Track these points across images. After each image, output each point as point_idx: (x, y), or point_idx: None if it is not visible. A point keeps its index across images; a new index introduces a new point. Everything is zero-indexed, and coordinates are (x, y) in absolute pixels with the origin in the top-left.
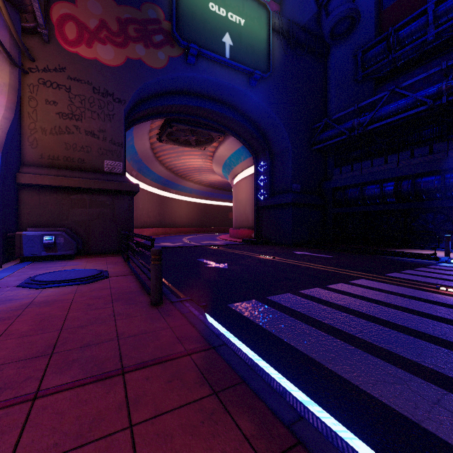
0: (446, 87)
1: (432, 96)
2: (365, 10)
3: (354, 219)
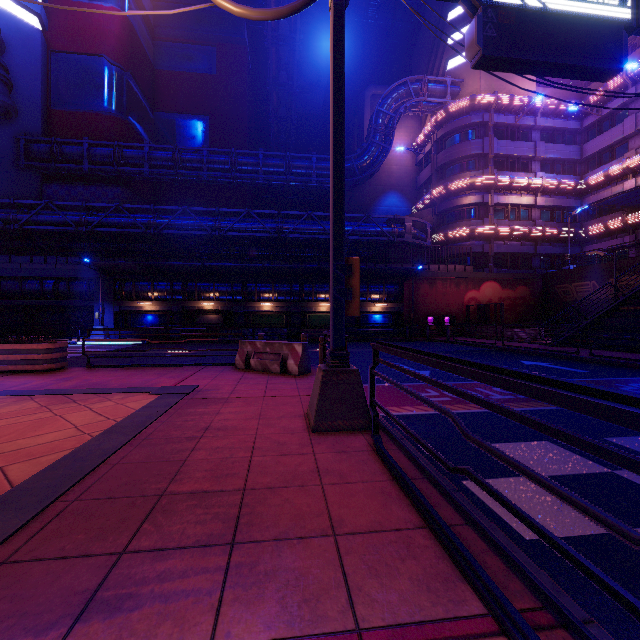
0: (85, 220)
1: (77, 222)
2: (31, 97)
3: (15, 313)
